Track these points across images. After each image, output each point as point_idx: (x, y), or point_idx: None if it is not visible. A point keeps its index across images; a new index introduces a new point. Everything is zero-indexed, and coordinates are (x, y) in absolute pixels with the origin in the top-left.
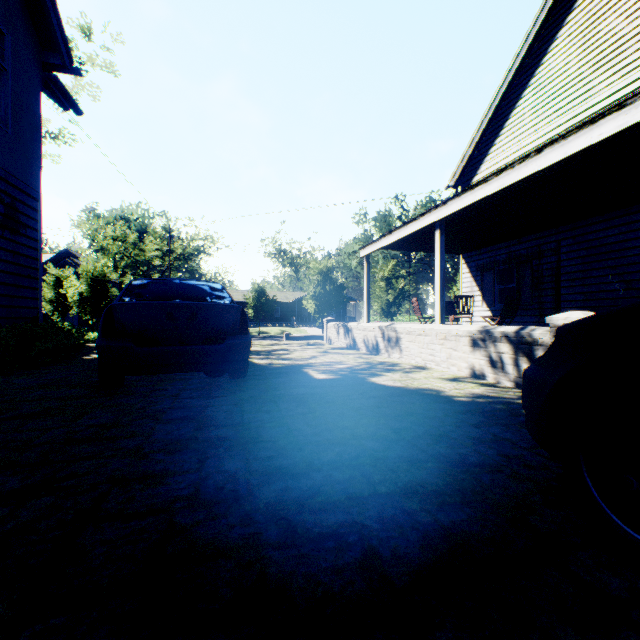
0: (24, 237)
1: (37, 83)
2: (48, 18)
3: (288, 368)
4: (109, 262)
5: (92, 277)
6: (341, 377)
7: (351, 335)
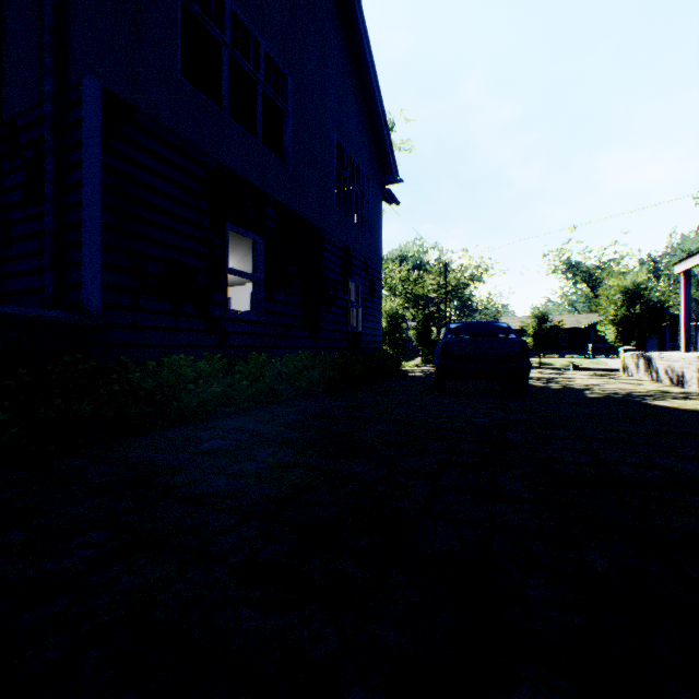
0: (376, 298)
1: (380, 199)
2: (388, 157)
3: (564, 389)
4: (400, 301)
5: (389, 315)
6: (614, 397)
7: (651, 366)
